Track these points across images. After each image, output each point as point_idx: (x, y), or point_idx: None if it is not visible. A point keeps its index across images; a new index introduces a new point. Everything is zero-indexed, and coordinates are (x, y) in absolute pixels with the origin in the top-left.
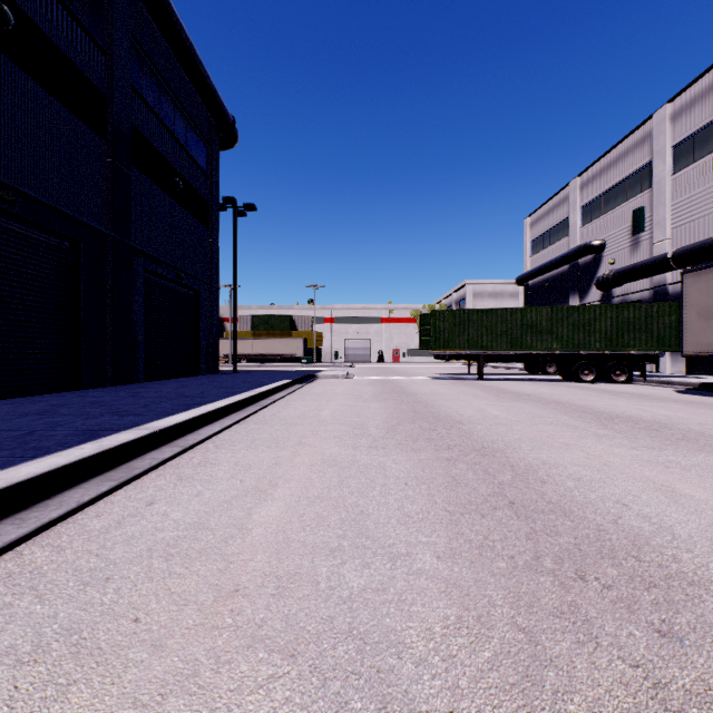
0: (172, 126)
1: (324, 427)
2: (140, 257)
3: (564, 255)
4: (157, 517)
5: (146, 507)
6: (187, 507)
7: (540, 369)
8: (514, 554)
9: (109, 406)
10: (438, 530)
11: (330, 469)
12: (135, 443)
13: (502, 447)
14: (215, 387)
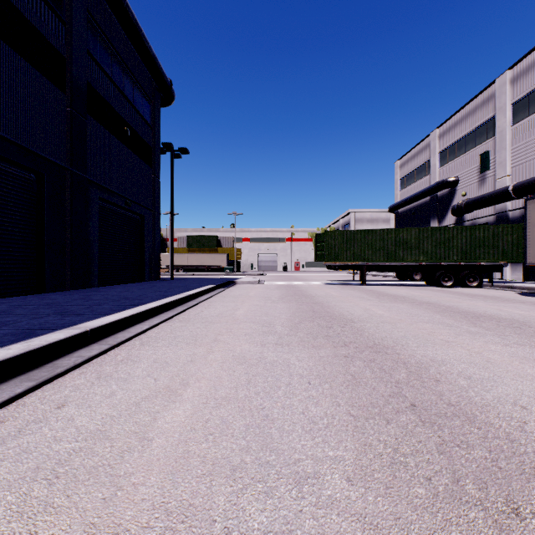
0: (121, 86)
1: (238, 325)
2: (95, 188)
3: (426, 189)
4: (61, 423)
5: (55, 410)
6: (95, 410)
7: (409, 276)
8: (430, 474)
9: (59, 306)
10: (344, 441)
11: (239, 367)
12: (64, 342)
13: (392, 344)
14: (153, 290)
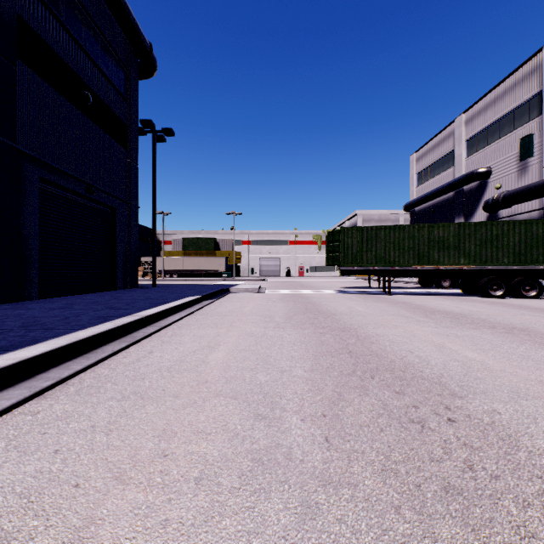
0: (80, 38)
1: (197, 410)
2: (34, 165)
3: (451, 183)
4: None
5: None
6: None
7: (436, 283)
8: None
9: None
10: None
11: None
12: None
13: None
14: (102, 306)
